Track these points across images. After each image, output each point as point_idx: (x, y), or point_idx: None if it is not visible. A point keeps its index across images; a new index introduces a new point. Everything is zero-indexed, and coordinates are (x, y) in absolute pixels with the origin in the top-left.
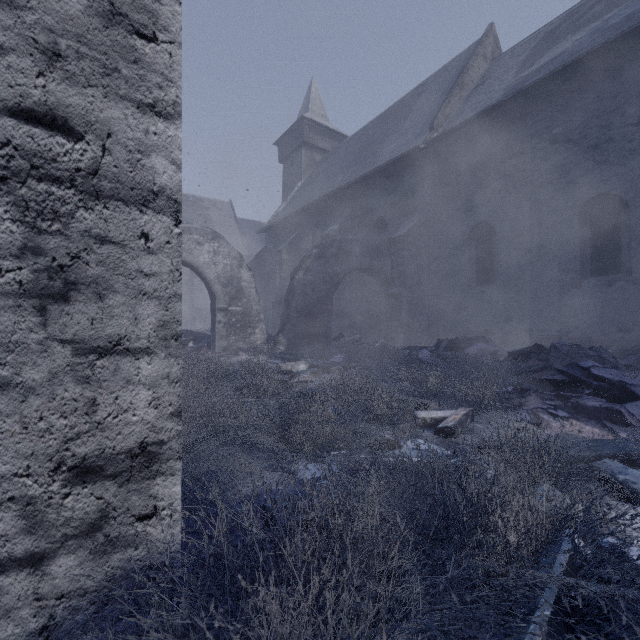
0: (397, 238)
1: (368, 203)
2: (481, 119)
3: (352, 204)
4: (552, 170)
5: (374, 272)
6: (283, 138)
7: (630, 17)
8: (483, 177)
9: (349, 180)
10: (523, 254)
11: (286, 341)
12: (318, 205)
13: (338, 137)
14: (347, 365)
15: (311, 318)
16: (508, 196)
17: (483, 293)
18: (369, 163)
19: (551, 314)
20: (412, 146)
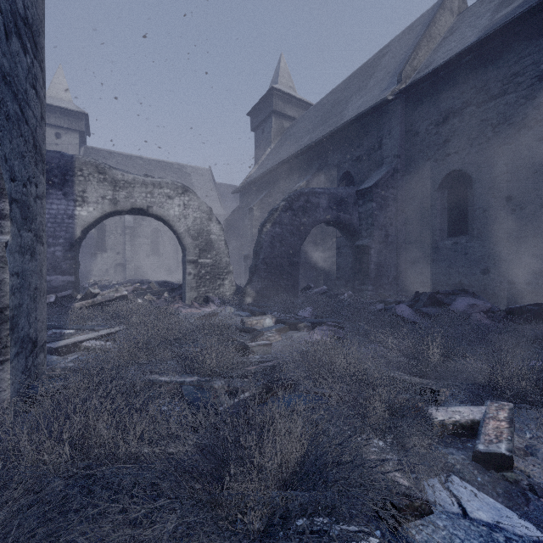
0: (365, 190)
1: (334, 159)
2: (454, 64)
3: (318, 161)
4: (540, 109)
5: (341, 225)
6: (255, 109)
7: None
8: (457, 124)
9: (315, 139)
10: (504, 202)
11: (254, 293)
12: (286, 165)
13: (304, 106)
14: (316, 321)
15: (279, 270)
16: (486, 141)
17: (457, 244)
18: (335, 121)
19: (539, 265)
20: (379, 99)
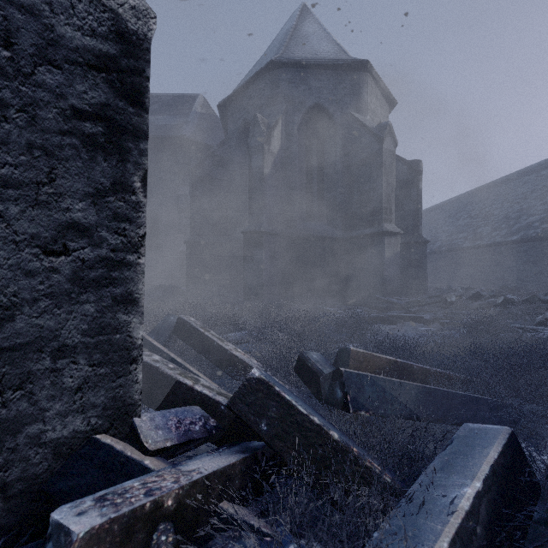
0: None
1: None
2: None
3: None
4: None
5: None
6: None
7: (164, 127)
8: None
9: None
10: None
11: None
12: None
13: None
14: None
15: None
16: None
17: None
18: None
19: None
20: None
